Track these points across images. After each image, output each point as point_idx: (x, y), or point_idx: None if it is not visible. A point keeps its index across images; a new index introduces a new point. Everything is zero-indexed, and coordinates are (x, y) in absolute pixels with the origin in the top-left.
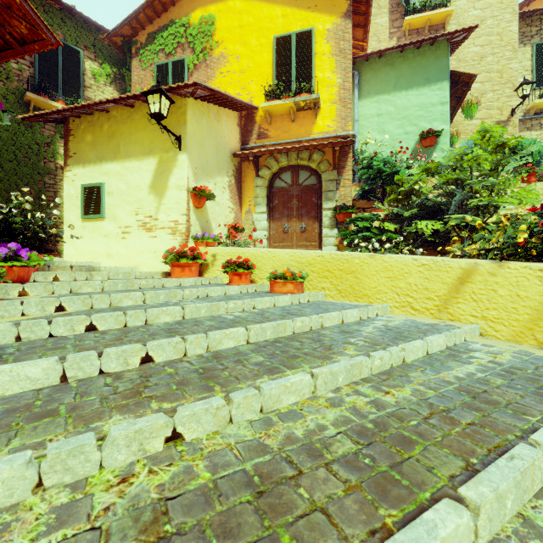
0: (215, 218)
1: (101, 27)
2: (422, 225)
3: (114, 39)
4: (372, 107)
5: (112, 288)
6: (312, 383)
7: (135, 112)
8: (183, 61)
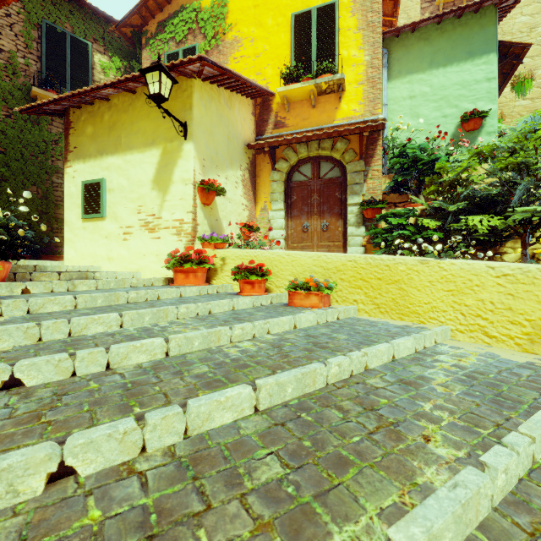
0: (226, 216)
1: (110, 18)
2: (474, 221)
3: (123, 30)
4: (403, 88)
5: (89, 305)
6: None
7: (137, 98)
8: (194, 48)
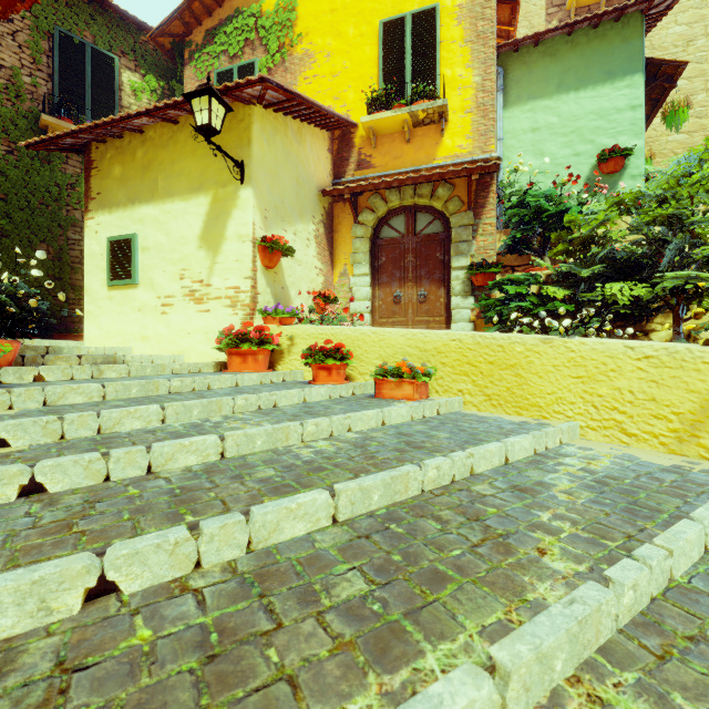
0: (294, 283)
1: (143, 24)
2: (613, 289)
3: (160, 40)
4: (523, 118)
5: (121, 395)
6: (497, 700)
7: (179, 130)
8: (253, 65)
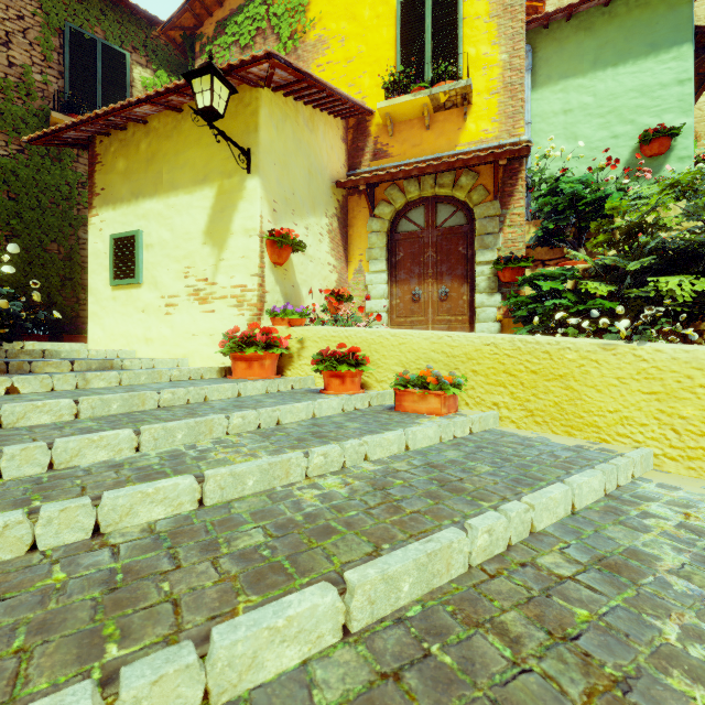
0: (306, 281)
1: (154, 18)
2: (669, 284)
3: (171, 34)
4: (554, 100)
5: (98, 412)
6: None
7: (183, 119)
8: None
